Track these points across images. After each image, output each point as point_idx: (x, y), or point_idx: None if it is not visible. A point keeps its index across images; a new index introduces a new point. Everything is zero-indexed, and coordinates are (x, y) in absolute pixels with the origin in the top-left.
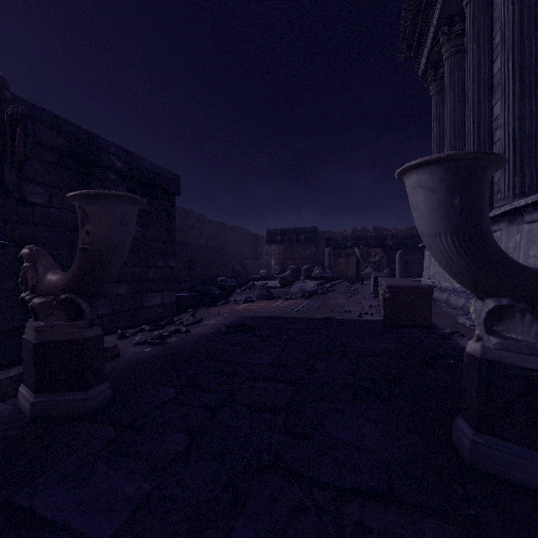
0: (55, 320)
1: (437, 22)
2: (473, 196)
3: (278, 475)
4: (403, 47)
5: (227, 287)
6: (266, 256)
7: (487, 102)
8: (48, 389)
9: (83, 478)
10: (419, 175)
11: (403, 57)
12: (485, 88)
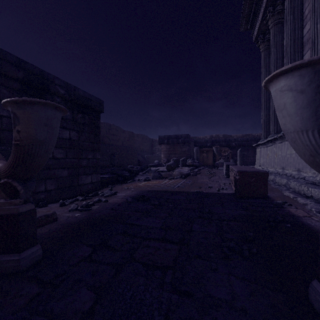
0: None
1: (266, 4)
2: None
3: None
4: (243, 22)
5: (134, 171)
6: (158, 152)
7: (300, 53)
8: None
9: None
10: (288, 79)
11: (243, 28)
12: (298, 44)
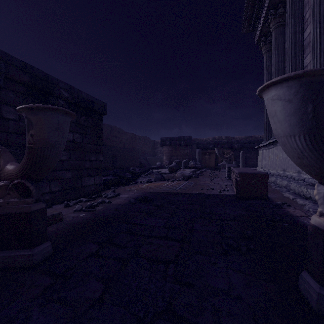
0: (10, 198)
1: (267, 7)
2: (323, 104)
3: (170, 320)
4: (245, 24)
5: (136, 173)
6: (160, 154)
7: (301, 56)
8: (5, 247)
9: (20, 323)
10: (278, 90)
11: (245, 30)
12: (299, 47)
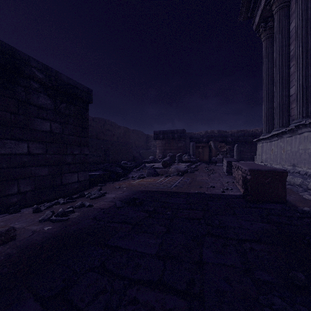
0: None
1: None
2: None
3: None
4: (243, 10)
5: (127, 167)
6: (153, 148)
7: None
8: None
9: None
10: None
11: (243, 17)
12: None
